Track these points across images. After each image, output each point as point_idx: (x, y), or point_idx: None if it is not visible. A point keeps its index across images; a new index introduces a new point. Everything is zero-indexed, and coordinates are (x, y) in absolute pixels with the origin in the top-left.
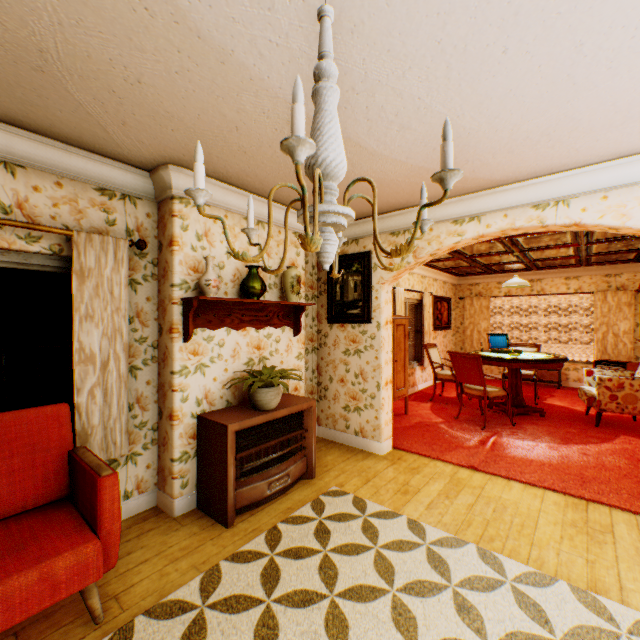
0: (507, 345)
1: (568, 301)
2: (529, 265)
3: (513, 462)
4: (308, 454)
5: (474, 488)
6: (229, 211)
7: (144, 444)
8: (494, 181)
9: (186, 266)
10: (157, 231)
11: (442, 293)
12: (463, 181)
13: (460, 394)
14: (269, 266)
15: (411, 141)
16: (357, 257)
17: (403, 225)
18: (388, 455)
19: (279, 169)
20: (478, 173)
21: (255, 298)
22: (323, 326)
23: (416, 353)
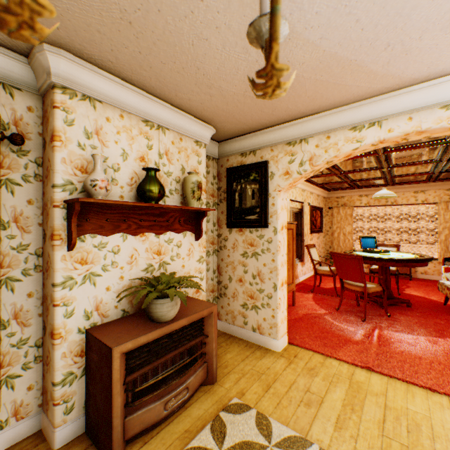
0: (375, 246)
1: (416, 210)
2: (389, 181)
3: (403, 360)
4: (208, 360)
5: (377, 396)
6: (125, 111)
7: (24, 364)
8: (403, 79)
9: (71, 165)
10: (42, 128)
11: (316, 204)
12: (371, 79)
13: (341, 289)
14: (170, 172)
15: (334, 3)
16: (255, 167)
17: (300, 134)
18: (284, 352)
19: (175, 55)
20: (392, 66)
21: (152, 202)
22: (223, 230)
23: (297, 251)
